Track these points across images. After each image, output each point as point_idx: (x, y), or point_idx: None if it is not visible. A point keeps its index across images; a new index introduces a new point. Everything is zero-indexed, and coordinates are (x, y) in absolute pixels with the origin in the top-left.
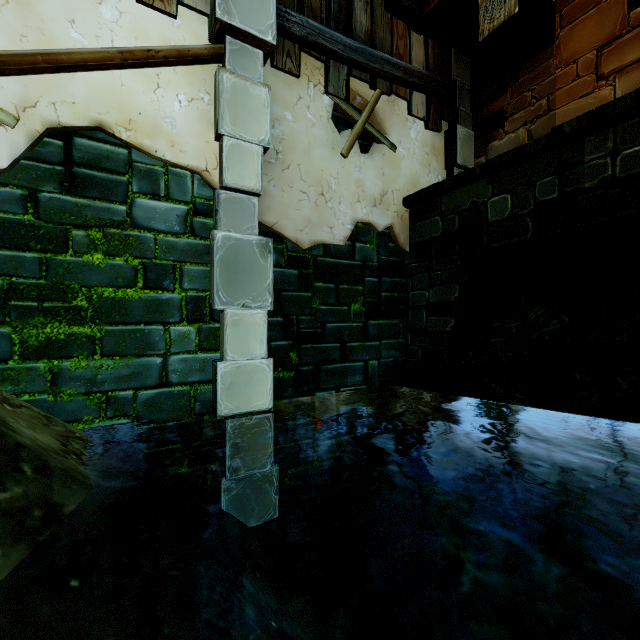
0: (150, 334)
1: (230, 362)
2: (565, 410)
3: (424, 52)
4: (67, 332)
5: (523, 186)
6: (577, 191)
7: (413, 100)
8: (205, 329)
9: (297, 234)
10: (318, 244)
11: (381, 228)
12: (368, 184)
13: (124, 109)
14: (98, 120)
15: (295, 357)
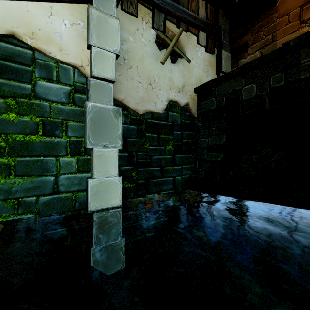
0: (47, 163)
1: (96, 179)
2: (286, 205)
3: (205, 10)
4: None
5: (263, 79)
6: (296, 80)
7: (199, 35)
8: (81, 159)
9: (136, 106)
10: (148, 112)
11: (182, 104)
12: (175, 80)
13: (29, 26)
14: (11, 31)
15: (135, 175)
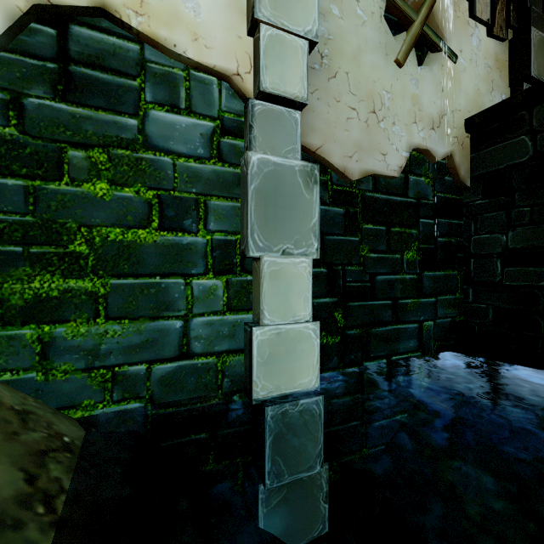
0: (167, 289)
1: (268, 327)
2: None
3: None
4: (61, 287)
5: None
6: None
7: None
8: (235, 283)
9: (345, 161)
10: (367, 176)
11: (440, 157)
12: (425, 101)
13: None
14: None
15: (340, 318)
